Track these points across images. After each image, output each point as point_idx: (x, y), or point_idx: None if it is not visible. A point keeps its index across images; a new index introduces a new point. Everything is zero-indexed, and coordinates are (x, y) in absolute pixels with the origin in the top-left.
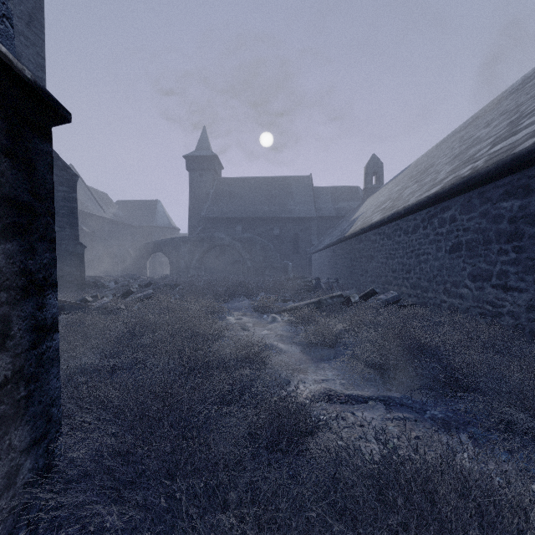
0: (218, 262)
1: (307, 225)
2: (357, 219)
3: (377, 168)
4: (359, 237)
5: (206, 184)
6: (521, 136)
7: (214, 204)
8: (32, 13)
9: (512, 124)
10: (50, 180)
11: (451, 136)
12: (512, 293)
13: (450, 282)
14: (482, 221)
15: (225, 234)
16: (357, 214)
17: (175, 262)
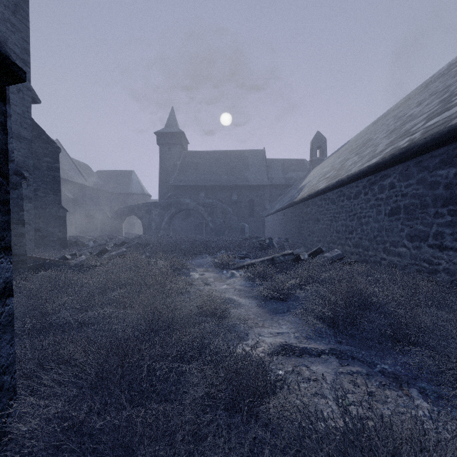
0: (184, 224)
1: (261, 192)
2: (304, 187)
3: (321, 143)
4: (307, 202)
5: (173, 156)
6: (455, 111)
7: (181, 174)
8: (17, 3)
9: (444, 102)
10: (3, 140)
11: (386, 115)
12: (448, 252)
13: (389, 242)
14: (419, 188)
15: (190, 200)
16: (304, 182)
17: (147, 223)
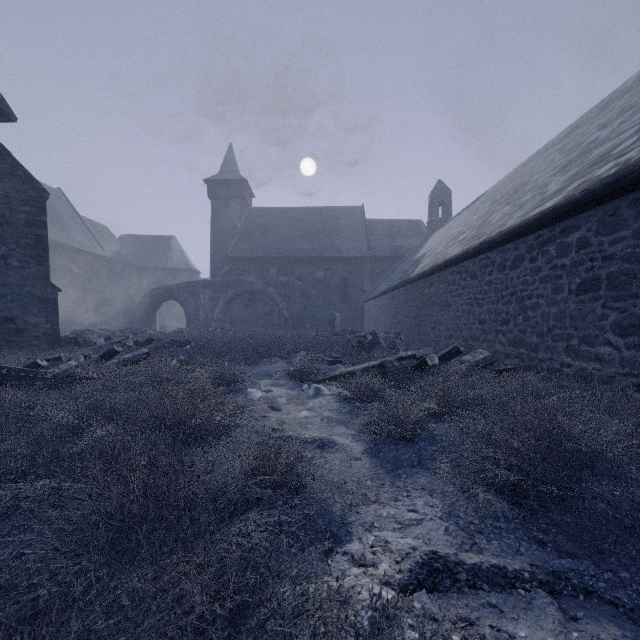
0: (247, 313)
1: (358, 267)
2: (423, 257)
3: (444, 197)
4: (430, 279)
5: (232, 215)
6: None
7: (242, 240)
8: None
9: None
10: None
11: (541, 153)
12: None
13: (577, 338)
14: None
15: (256, 277)
16: (421, 252)
17: (192, 312)
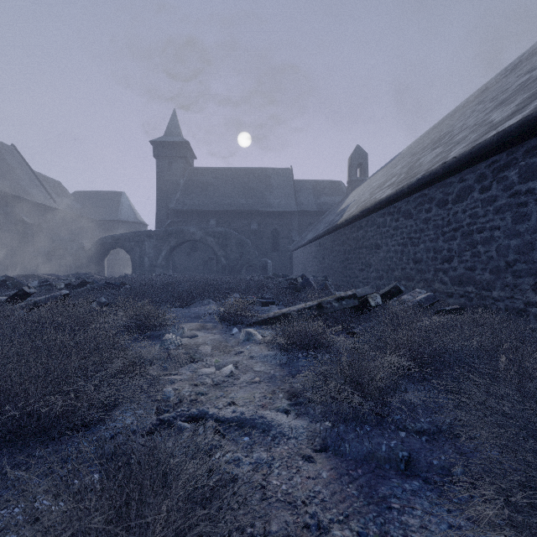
0: (189, 260)
1: (287, 220)
2: (348, 207)
3: (362, 160)
4: (358, 223)
5: (175, 173)
6: None
7: (185, 195)
8: None
9: None
10: None
11: (452, 114)
12: None
13: None
14: None
15: (196, 228)
16: (344, 204)
17: (137, 259)
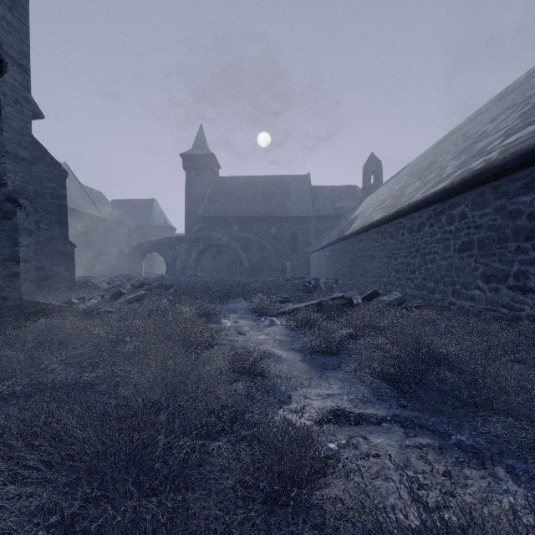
0: (215, 262)
1: (305, 224)
2: (356, 218)
3: (376, 167)
4: (360, 236)
5: (202, 183)
6: None
7: (211, 203)
8: None
9: (525, 115)
10: None
11: (452, 134)
12: (533, 296)
13: (459, 283)
14: (497, 218)
15: (222, 233)
16: (356, 213)
17: (171, 261)
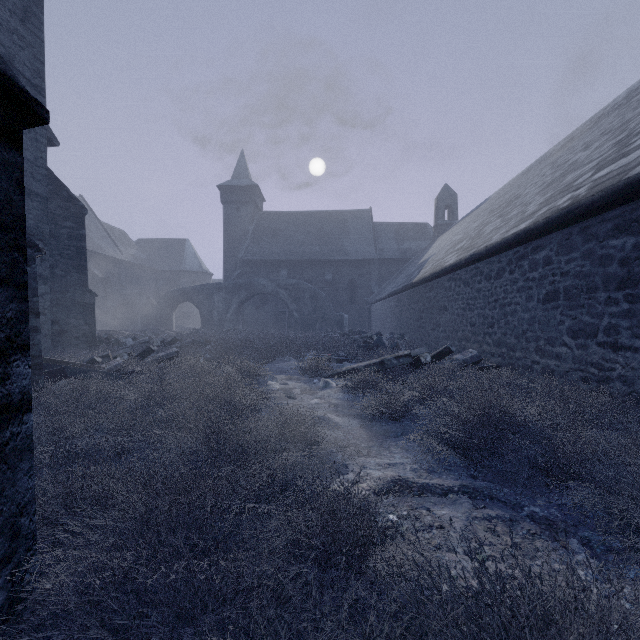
0: (259, 314)
1: (366, 269)
2: (426, 262)
3: (450, 201)
4: (430, 284)
5: (244, 219)
6: (634, 157)
7: (254, 244)
8: (28, 7)
9: (619, 144)
10: (19, 202)
11: (540, 162)
12: (624, 353)
13: (543, 339)
14: (585, 264)
15: (267, 280)
16: (426, 256)
17: (206, 313)
